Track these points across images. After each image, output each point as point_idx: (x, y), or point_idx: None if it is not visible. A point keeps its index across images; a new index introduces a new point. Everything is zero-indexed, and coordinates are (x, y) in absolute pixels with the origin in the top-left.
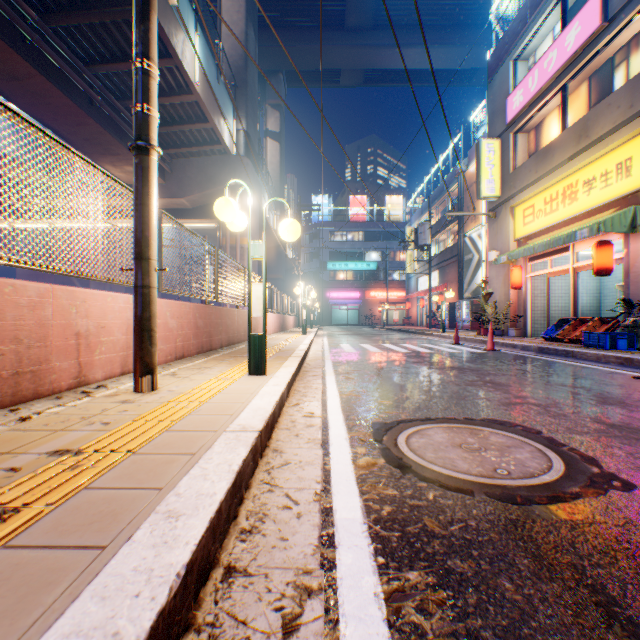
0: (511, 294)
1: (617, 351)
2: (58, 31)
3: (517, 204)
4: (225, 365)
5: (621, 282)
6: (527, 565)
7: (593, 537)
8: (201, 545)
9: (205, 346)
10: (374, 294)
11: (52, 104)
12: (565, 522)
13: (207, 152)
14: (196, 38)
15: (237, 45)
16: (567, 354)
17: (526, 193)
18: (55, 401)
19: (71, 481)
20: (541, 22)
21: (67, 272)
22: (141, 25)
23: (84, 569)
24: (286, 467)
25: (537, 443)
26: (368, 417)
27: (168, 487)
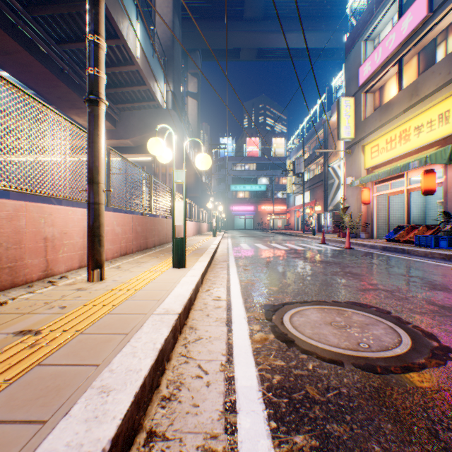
0: (362, 208)
1: (440, 249)
2: (38, 19)
3: (366, 144)
4: (156, 260)
5: (441, 199)
6: (391, 429)
7: (440, 403)
8: (126, 418)
9: (142, 246)
10: (264, 208)
11: (34, 72)
12: (417, 389)
13: (145, 107)
14: (137, 25)
15: (166, 30)
16: (403, 251)
17: (373, 136)
18: (27, 289)
19: (28, 358)
20: (384, 13)
21: (37, 192)
22: (92, 9)
23: (24, 444)
24: (199, 342)
25: (388, 321)
26: (261, 300)
27: (104, 364)
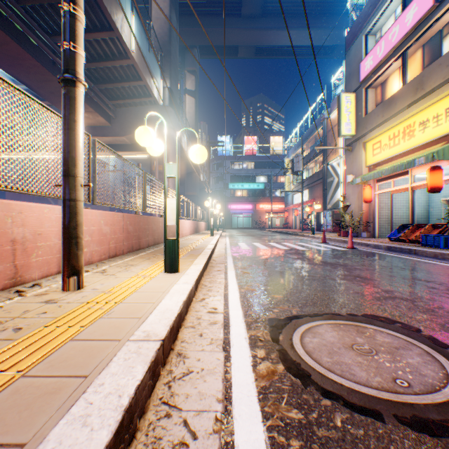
0: (363, 206)
1: None
2: (28, 10)
3: (368, 140)
4: (147, 262)
5: (445, 197)
6: None
7: None
8: None
9: (135, 246)
10: (262, 206)
11: (24, 65)
12: None
13: (141, 103)
14: (132, 17)
15: (163, 25)
16: (410, 252)
17: (375, 132)
18: None
19: None
20: (386, 6)
21: (1, 187)
22: None
23: None
24: (187, 378)
25: (422, 344)
26: (264, 313)
27: (33, 443)
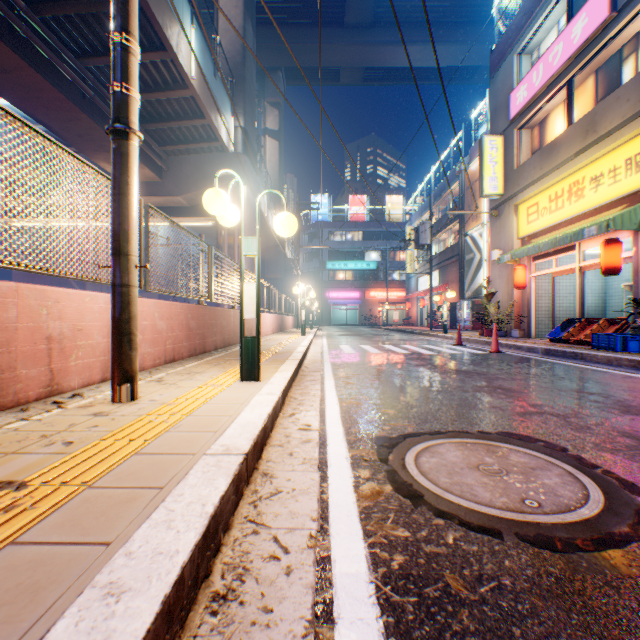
0: (514, 294)
1: (629, 353)
2: (48, 22)
3: (521, 202)
4: (217, 369)
5: (627, 282)
6: None
7: None
8: None
9: (198, 348)
10: (374, 294)
11: (43, 98)
12: (623, 580)
13: (204, 149)
14: (192, 31)
15: (235, 40)
16: (576, 356)
17: (530, 190)
18: (18, 414)
19: None
20: (546, 15)
21: (35, 269)
22: None
23: None
24: (276, 498)
25: (565, 464)
26: (371, 430)
27: (118, 541)
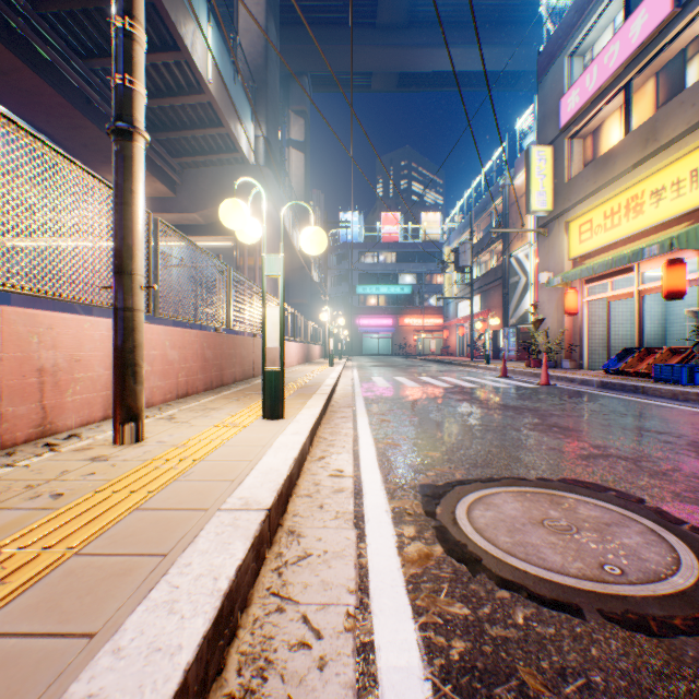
0: (565, 321)
1: (696, 387)
2: (49, 19)
3: (572, 219)
4: (236, 405)
5: (690, 307)
6: None
7: None
8: None
9: (215, 381)
10: (408, 321)
11: (43, 103)
12: None
13: (222, 161)
14: (208, 30)
15: (256, 41)
16: (636, 390)
17: (583, 206)
18: (3, 459)
19: None
20: (600, 12)
21: (24, 290)
22: None
23: None
24: (305, 563)
25: (645, 518)
26: (413, 477)
27: (105, 632)
